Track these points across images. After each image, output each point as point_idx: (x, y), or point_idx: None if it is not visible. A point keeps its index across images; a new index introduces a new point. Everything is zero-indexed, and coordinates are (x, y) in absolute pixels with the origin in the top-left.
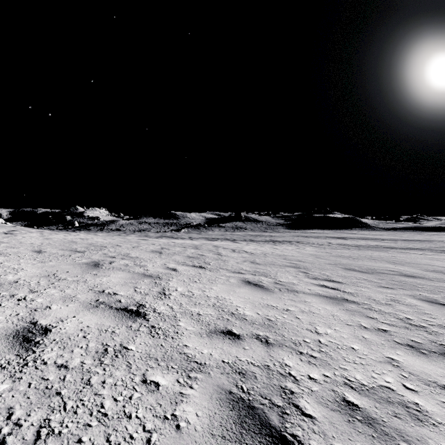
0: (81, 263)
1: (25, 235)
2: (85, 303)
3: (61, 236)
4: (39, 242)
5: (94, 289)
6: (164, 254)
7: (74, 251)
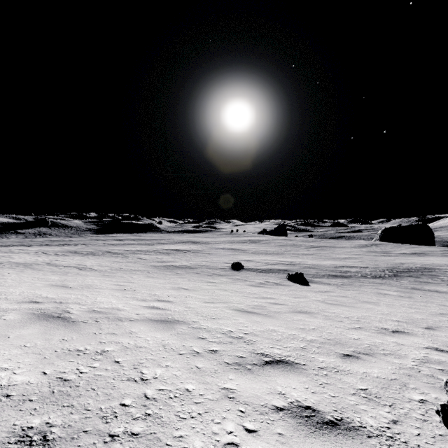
0: None
1: None
2: None
3: None
4: None
5: None
6: None
7: None
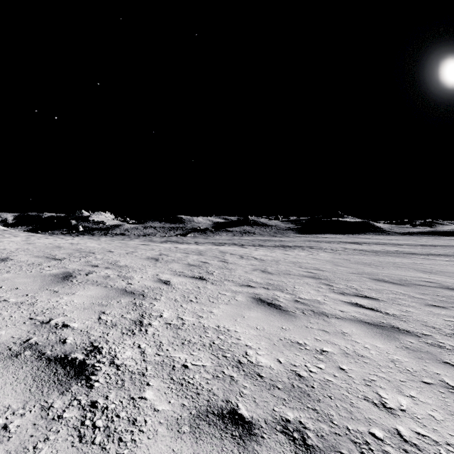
0: (46, 275)
1: (5, 239)
2: (2, 348)
3: (50, 240)
4: (15, 247)
5: (37, 318)
6: (160, 261)
7: (50, 258)
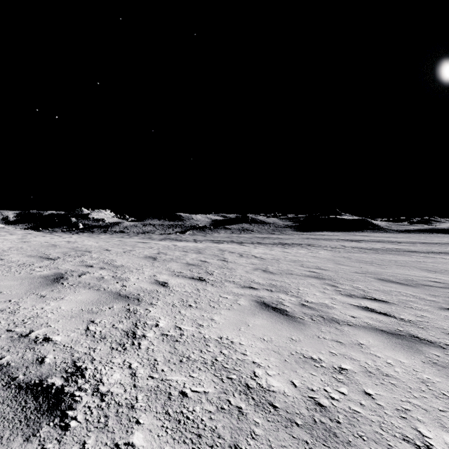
0: (36, 277)
1: (0, 237)
2: None
3: (46, 238)
4: (8, 246)
5: (16, 329)
6: (158, 260)
7: (43, 258)
